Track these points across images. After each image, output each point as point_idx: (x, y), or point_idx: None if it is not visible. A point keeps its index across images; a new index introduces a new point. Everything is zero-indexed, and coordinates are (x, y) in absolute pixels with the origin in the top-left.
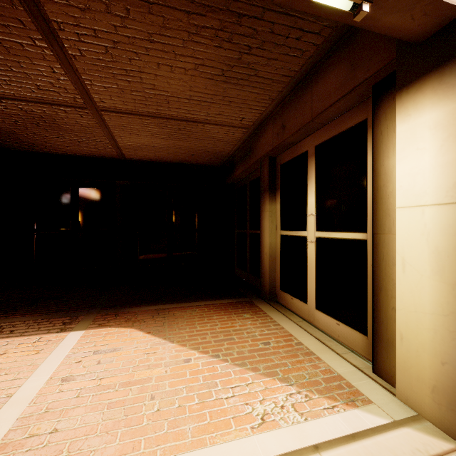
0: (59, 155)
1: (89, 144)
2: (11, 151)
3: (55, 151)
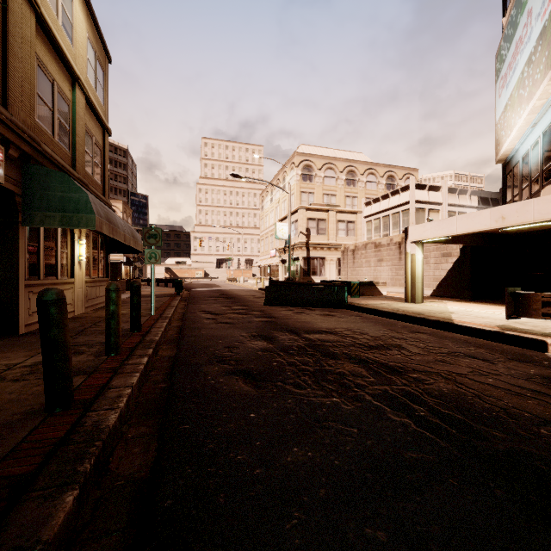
0: (538, 230)
1: (549, 225)
2: (513, 233)
3: (534, 230)
